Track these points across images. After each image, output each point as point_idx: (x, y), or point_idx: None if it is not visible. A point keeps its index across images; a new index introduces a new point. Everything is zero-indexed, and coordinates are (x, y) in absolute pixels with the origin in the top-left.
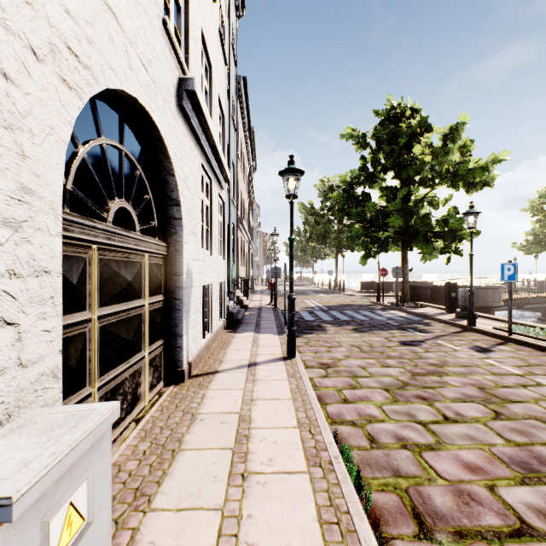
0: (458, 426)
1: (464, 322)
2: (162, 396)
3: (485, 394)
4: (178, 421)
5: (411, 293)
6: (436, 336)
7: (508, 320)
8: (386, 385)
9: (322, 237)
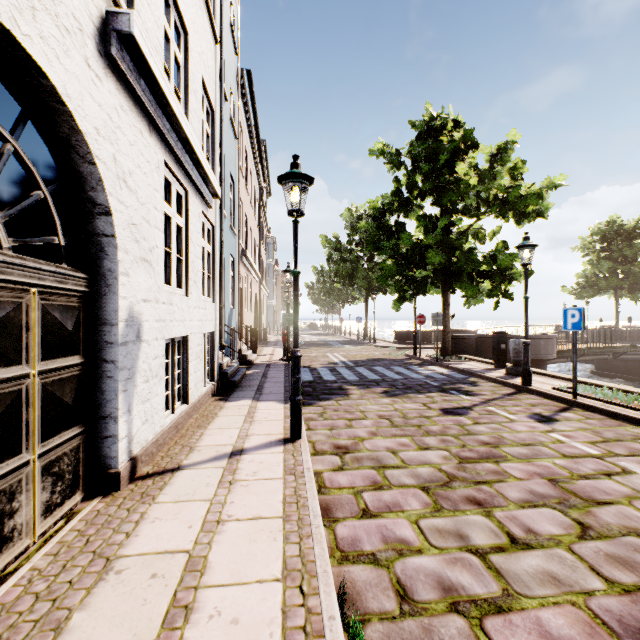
0: (532, 555)
1: (517, 381)
2: (71, 521)
3: (561, 491)
4: (76, 576)
5: (453, 344)
6: (486, 400)
7: (573, 379)
8: (425, 480)
9: (349, 277)
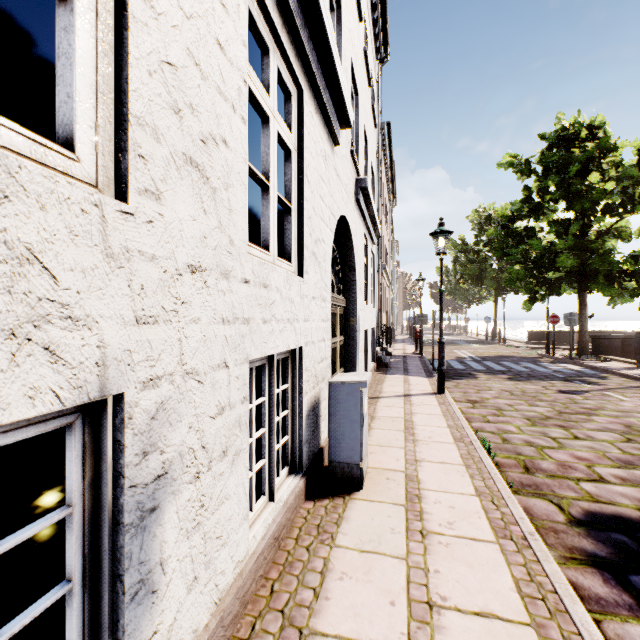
0: (584, 442)
1: None
2: None
3: (628, 429)
4: None
5: (593, 344)
6: (606, 388)
7: None
8: (529, 416)
9: (476, 278)
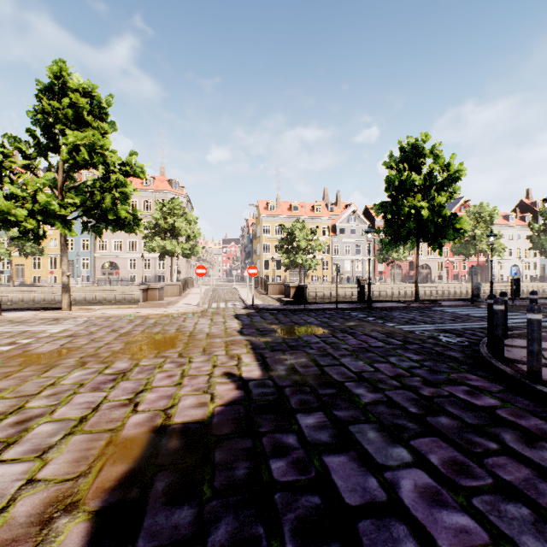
0: None
1: None
2: None
3: None
4: None
5: None
6: None
7: None
8: None
9: None
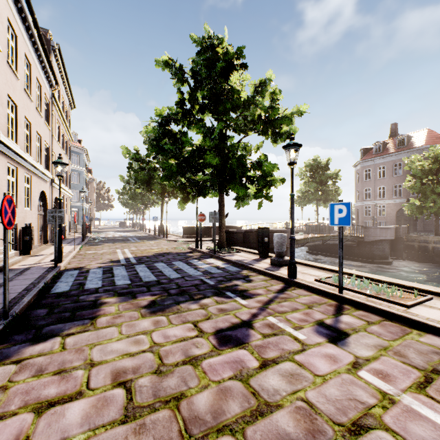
0: None
1: (283, 272)
2: None
3: None
4: None
5: (227, 237)
6: (263, 304)
7: (340, 274)
8: None
9: (146, 183)
